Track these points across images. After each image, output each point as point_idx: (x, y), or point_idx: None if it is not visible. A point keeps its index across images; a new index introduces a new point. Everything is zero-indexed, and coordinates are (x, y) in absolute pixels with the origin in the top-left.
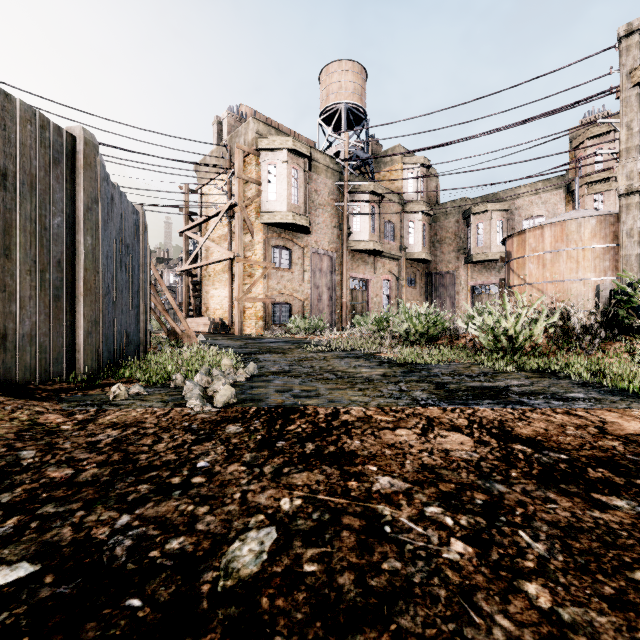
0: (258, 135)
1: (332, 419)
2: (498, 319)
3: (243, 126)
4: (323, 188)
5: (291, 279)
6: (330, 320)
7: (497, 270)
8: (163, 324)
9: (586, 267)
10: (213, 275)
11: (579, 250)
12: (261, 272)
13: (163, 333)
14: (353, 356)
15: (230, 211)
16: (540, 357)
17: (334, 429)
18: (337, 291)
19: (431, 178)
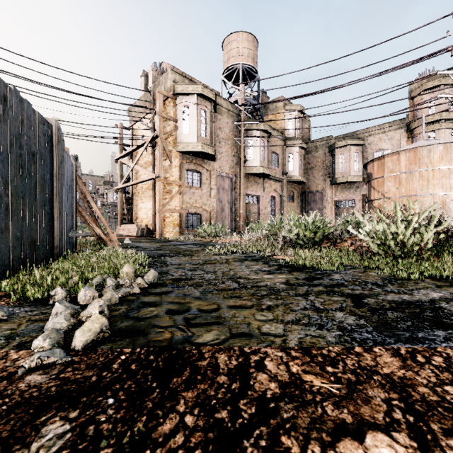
0: (175, 83)
1: (240, 390)
2: (382, 226)
3: (163, 76)
4: (225, 126)
5: (201, 195)
6: (230, 226)
7: (354, 189)
8: (93, 230)
9: (435, 184)
10: (141, 192)
11: (429, 171)
12: (177, 189)
13: None
14: (252, 259)
15: (153, 142)
16: (433, 262)
17: (246, 435)
18: (236, 204)
19: (305, 122)
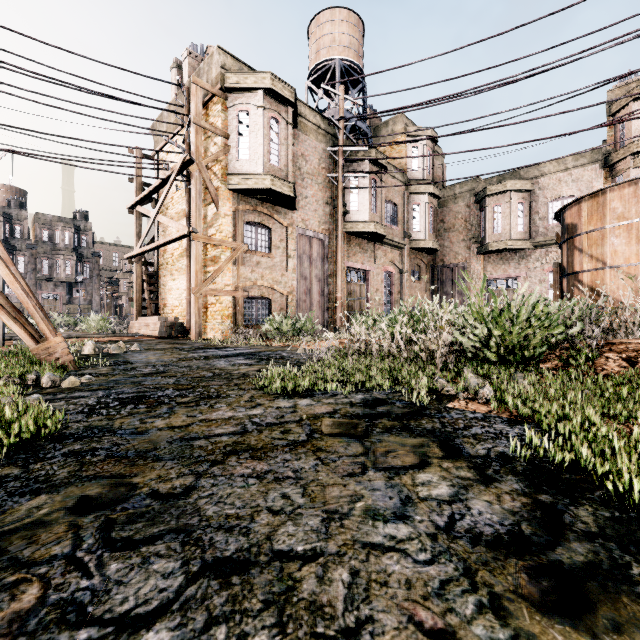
0: (224, 71)
1: None
2: None
3: (205, 61)
4: (312, 153)
5: (271, 267)
6: (321, 320)
7: (517, 261)
8: (30, 327)
9: None
10: (171, 262)
11: None
12: (229, 255)
13: (98, 337)
14: (388, 416)
15: (188, 175)
16: None
17: None
18: (330, 284)
19: (437, 157)
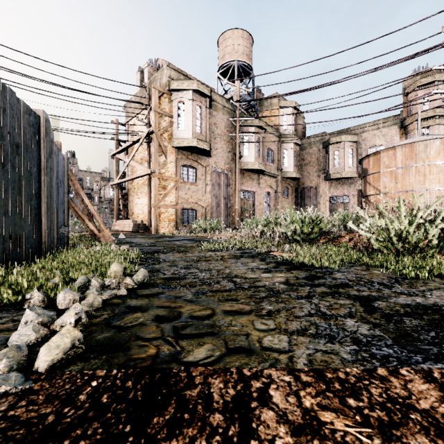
0: (170, 79)
1: (239, 439)
2: None
3: (159, 72)
4: (220, 122)
5: (196, 191)
6: (226, 222)
7: (348, 185)
8: (86, 225)
9: (432, 179)
10: (137, 188)
11: (426, 166)
12: (172, 185)
13: None
14: (248, 255)
15: (149, 138)
16: (440, 259)
17: None
18: (231, 200)
19: (299, 118)
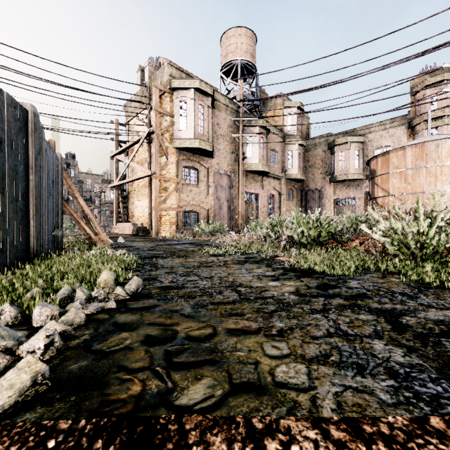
0: (171, 77)
1: None
2: None
3: (160, 71)
4: (223, 122)
5: (198, 193)
6: (229, 225)
7: (354, 187)
8: (83, 228)
9: (443, 181)
10: (137, 190)
11: (437, 166)
12: (174, 187)
13: None
14: (253, 260)
15: (149, 138)
16: None
17: None
18: (234, 202)
19: (304, 119)
